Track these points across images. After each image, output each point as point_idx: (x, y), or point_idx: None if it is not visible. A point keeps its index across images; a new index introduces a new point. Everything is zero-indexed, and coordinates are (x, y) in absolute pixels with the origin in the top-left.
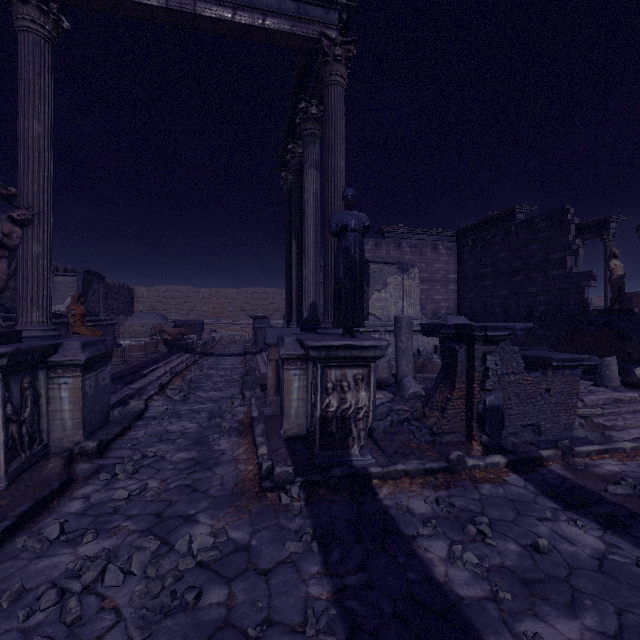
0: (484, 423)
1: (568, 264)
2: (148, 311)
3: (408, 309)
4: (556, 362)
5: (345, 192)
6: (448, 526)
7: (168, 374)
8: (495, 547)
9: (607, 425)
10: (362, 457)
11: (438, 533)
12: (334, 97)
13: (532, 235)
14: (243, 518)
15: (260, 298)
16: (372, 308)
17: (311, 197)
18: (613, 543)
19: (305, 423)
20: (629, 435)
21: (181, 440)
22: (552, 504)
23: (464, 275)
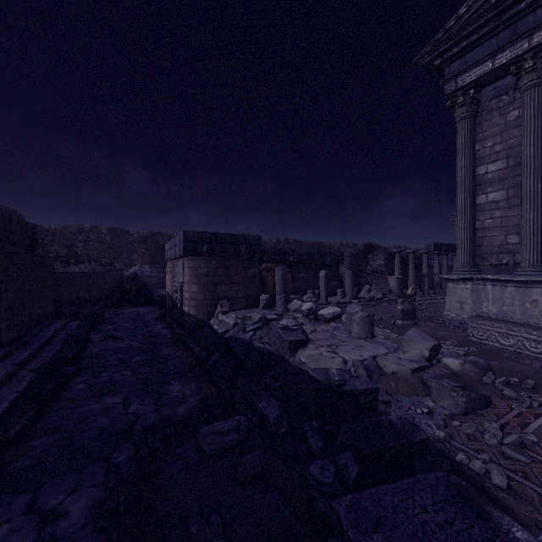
0: None
1: None
2: None
3: None
4: None
5: None
6: None
7: None
8: None
9: None
10: None
11: None
12: None
13: None
14: None
15: None
16: None
17: None
18: None
19: None
20: None
21: None
22: None
23: None
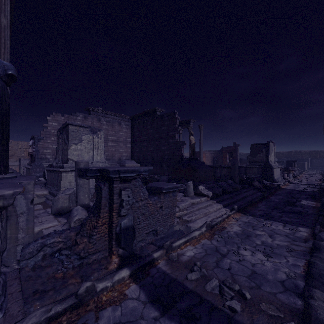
0: (120, 240)
1: (176, 137)
2: None
3: (97, 156)
4: (165, 190)
5: None
6: None
7: None
8: None
9: (189, 220)
10: None
11: None
12: None
13: (163, 122)
14: None
15: None
16: (71, 155)
17: None
18: None
19: None
20: (197, 224)
21: None
22: (154, 312)
23: (134, 139)
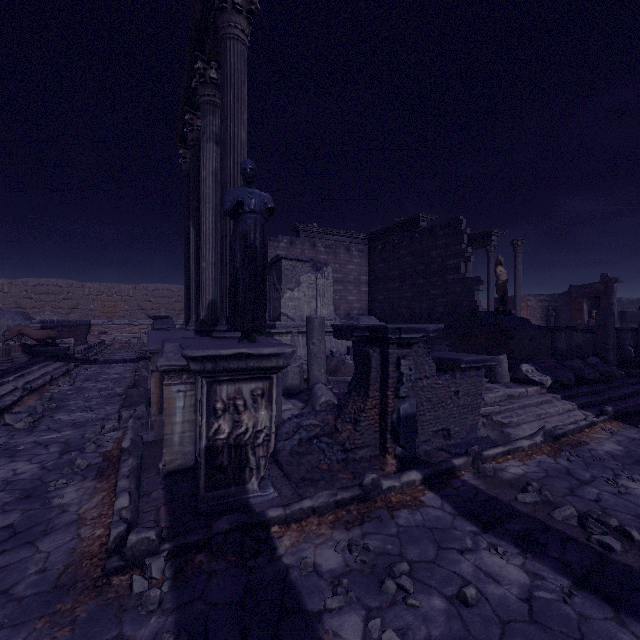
0: (398, 434)
1: (462, 270)
2: (11, 309)
3: (322, 309)
4: (464, 364)
5: (243, 164)
6: (363, 585)
7: (19, 391)
8: (418, 608)
9: (505, 422)
10: (262, 492)
11: (351, 600)
12: (233, 54)
13: (433, 242)
14: (59, 637)
15: (163, 296)
16: (284, 308)
17: (210, 176)
18: (536, 572)
19: (193, 451)
20: (523, 431)
21: (1, 495)
22: (470, 527)
23: (375, 277)
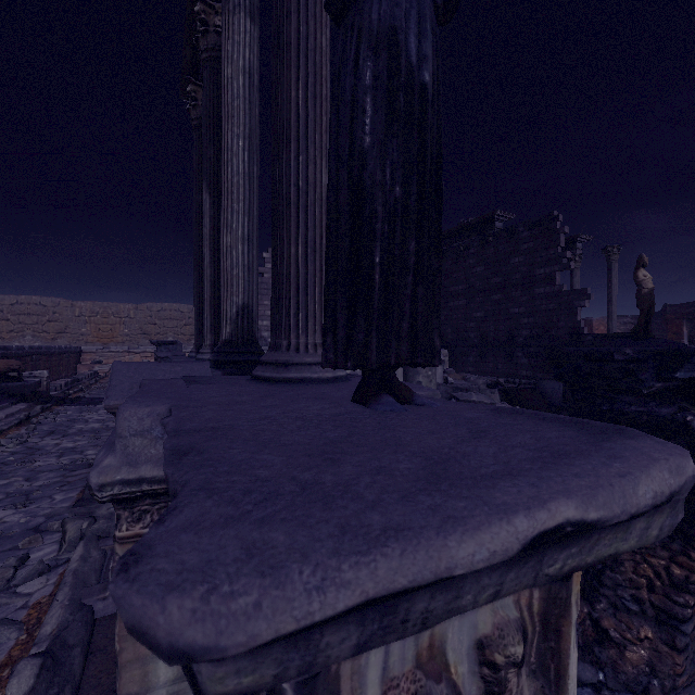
0: None
1: (557, 281)
2: None
3: None
4: None
5: None
6: None
7: None
8: None
9: None
10: None
11: None
12: None
13: (514, 246)
14: None
15: (171, 317)
16: None
17: (239, 75)
18: None
19: None
20: None
21: None
22: None
23: None
